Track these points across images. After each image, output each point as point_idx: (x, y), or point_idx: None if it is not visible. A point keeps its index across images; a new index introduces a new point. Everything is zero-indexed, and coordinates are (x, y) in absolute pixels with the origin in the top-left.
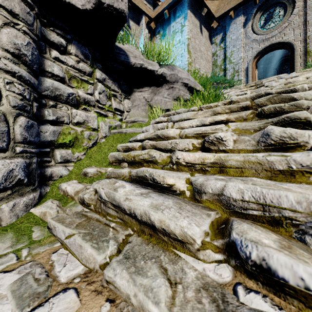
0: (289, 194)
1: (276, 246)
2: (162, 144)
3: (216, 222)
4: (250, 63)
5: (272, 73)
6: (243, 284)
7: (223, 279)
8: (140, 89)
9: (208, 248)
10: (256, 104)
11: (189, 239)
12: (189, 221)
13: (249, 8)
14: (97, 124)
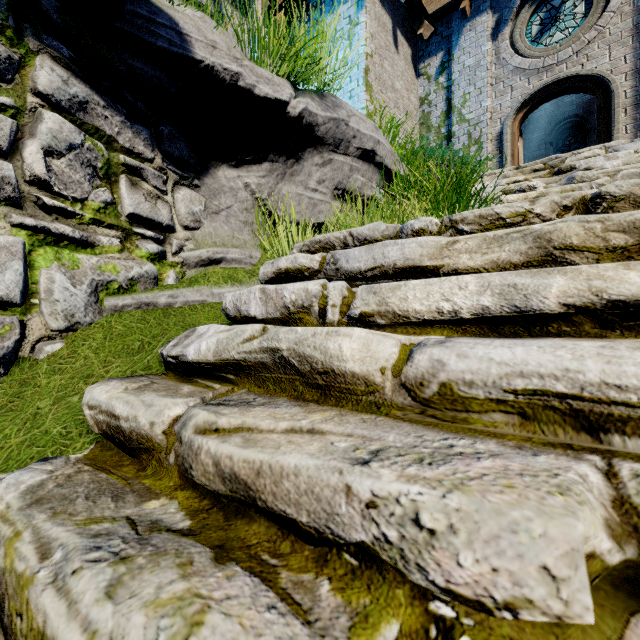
0: None
1: None
2: (294, 487)
3: None
4: (509, 122)
5: (543, 152)
6: None
7: None
8: (235, 159)
9: None
10: None
11: None
12: None
13: None
14: (24, 280)
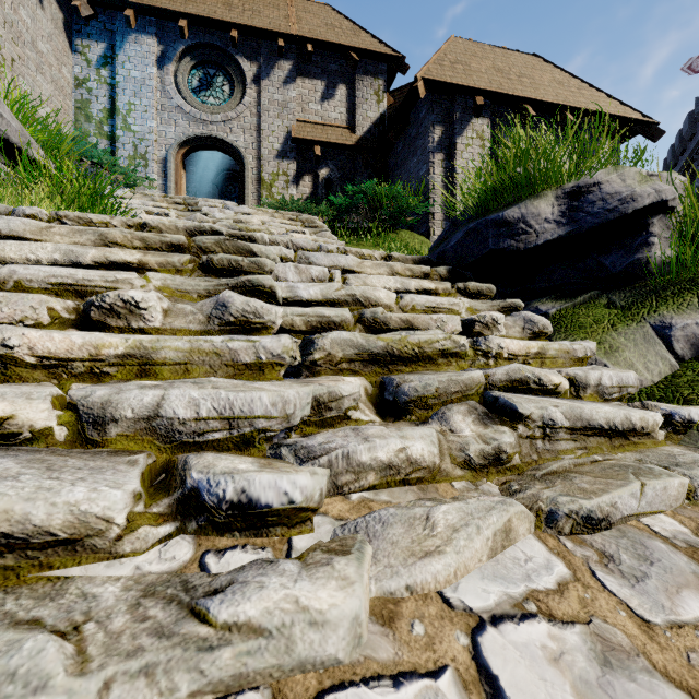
0: (264, 395)
1: (256, 467)
2: None
3: (148, 473)
4: (173, 152)
5: (211, 191)
6: (213, 550)
7: (179, 561)
8: None
9: (142, 525)
10: (198, 246)
11: (96, 523)
12: (92, 486)
13: (170, 33)
14: None
